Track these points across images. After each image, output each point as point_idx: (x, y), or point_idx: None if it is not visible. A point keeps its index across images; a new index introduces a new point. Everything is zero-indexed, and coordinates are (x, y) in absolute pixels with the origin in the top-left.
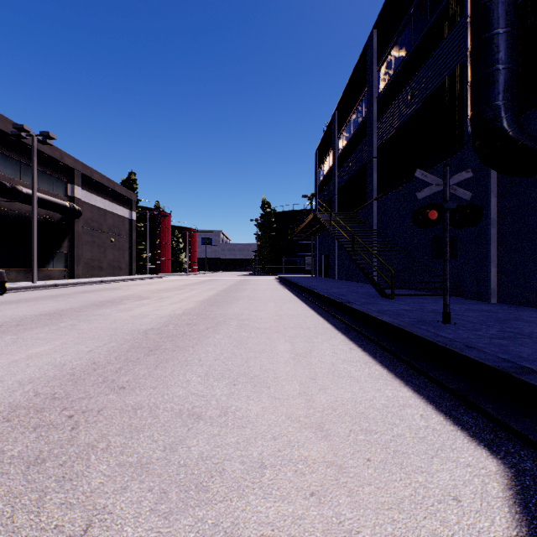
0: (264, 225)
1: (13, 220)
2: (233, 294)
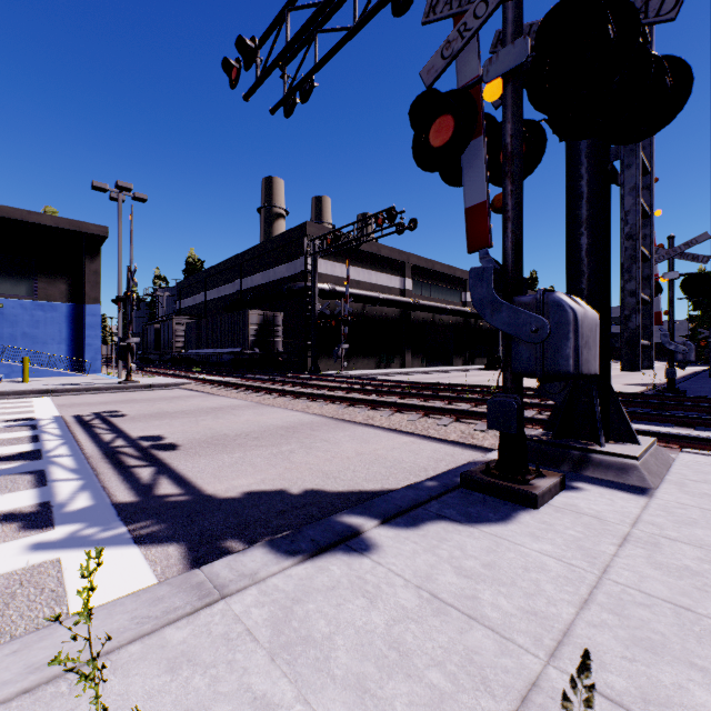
0: (700, 303)
1: (486, 331)
2: (635, 374)
